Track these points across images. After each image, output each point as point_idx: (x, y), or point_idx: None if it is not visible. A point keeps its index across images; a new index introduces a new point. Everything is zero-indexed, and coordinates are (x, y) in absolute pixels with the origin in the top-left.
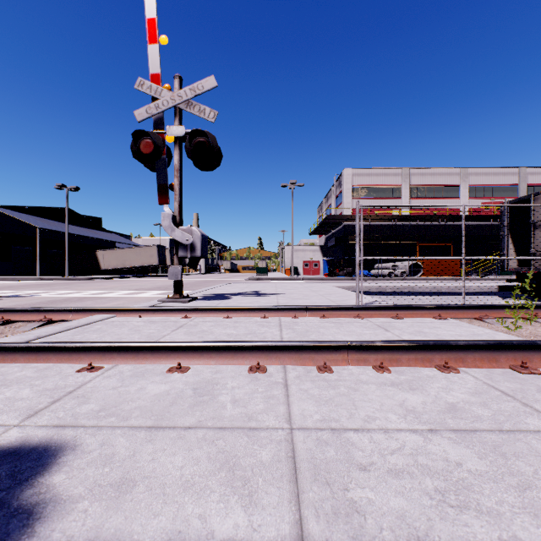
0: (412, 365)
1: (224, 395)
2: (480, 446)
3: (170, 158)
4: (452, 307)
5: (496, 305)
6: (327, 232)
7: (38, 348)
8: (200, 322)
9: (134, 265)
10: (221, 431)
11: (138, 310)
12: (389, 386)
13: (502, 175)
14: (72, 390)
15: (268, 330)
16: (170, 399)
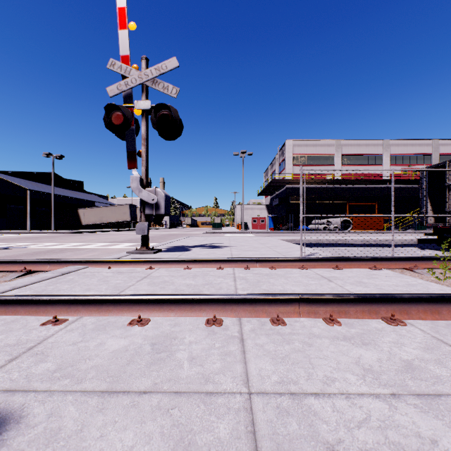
0: (359, 317)
1: (181, 351)
2: (450, 416)
3: (138, 129)
4: (386, 259)
5: (424, 257)
6: (272, 194)
7: (7, 301)
8: (163, 273)
9: (110, 221)
10: (176, 397)
11: (108, 262)
12: (341, 341)
13: (418, 146)
14: (32, 346)
15: (223, 280)
16: (127, 356)
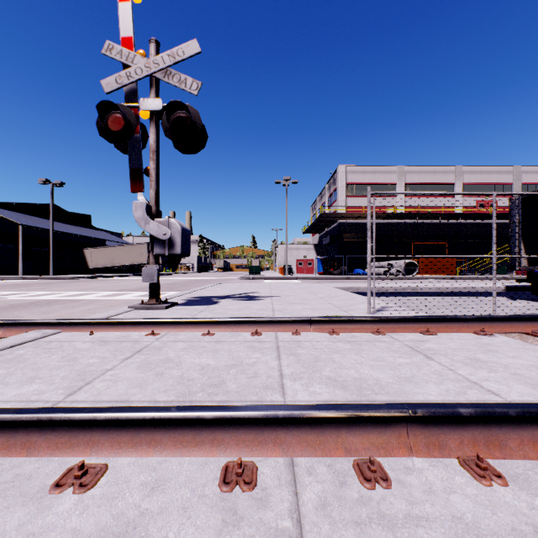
0: (530, 456)
1: None
2: None
3: (145, 138)
4: (497, 318)
5: None
6: (321, 231)
7: None
8: (169, 342)
9: (123, 264)
10: None
11: (91, 324)
12: None
13: (496, 173)
14: None
15: (261, 357)
16: None
